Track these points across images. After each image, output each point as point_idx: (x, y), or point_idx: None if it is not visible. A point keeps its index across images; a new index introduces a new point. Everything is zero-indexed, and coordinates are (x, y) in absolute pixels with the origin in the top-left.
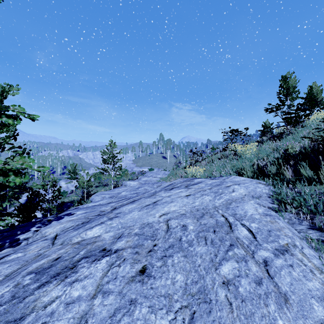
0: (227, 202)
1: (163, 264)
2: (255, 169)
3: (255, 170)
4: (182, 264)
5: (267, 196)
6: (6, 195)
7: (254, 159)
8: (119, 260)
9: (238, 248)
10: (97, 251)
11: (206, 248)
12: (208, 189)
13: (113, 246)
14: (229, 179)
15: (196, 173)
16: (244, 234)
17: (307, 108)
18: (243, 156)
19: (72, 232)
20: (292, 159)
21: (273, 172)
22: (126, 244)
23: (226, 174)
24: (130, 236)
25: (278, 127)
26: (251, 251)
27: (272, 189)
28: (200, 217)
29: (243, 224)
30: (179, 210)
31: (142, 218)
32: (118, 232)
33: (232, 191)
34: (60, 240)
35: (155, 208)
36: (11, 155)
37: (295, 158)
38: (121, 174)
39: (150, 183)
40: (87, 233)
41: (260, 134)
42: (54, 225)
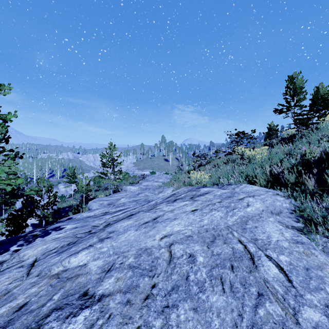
0: (241, 220)
1: (164, 323)
2: (269, 177)
3: (269, 178)
4: (191, 324)
5: (288, 212)
6: (1, 199)
7: (266, 165)
8: (103, 317)
9: (270, 301)
10: (76, 296)
11: (224, 299)
12: (217, 202)
13: (98, 288)
14: (239, 189)
15: (201, 179)
16: (274, 273)
17: (321, 108)
18: (253, 161)
19: (53, 256)
20: (315, 167)
21: (291, 181)
22: (115, 284)
23: (235, 182)
24: (123, 269)
25: (288, 129)
26: (292, 309)
27: (293, 203)
28: (211, 243)
29: (269, 255)
30: (184, 230)
31: (138, 241)
32: (109, 261)
33: (246, 205)
34: (37, 268)
35: (155, 227)
36: (3, 159)
37: (317, 165)
38: (121, 178)
39: (151, 188)
40: (71, 260)
41: (265, 137)
42: (36, 245)
